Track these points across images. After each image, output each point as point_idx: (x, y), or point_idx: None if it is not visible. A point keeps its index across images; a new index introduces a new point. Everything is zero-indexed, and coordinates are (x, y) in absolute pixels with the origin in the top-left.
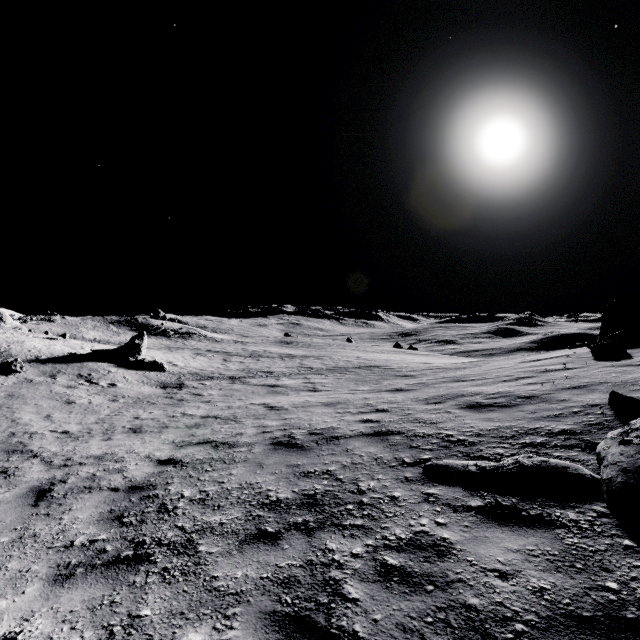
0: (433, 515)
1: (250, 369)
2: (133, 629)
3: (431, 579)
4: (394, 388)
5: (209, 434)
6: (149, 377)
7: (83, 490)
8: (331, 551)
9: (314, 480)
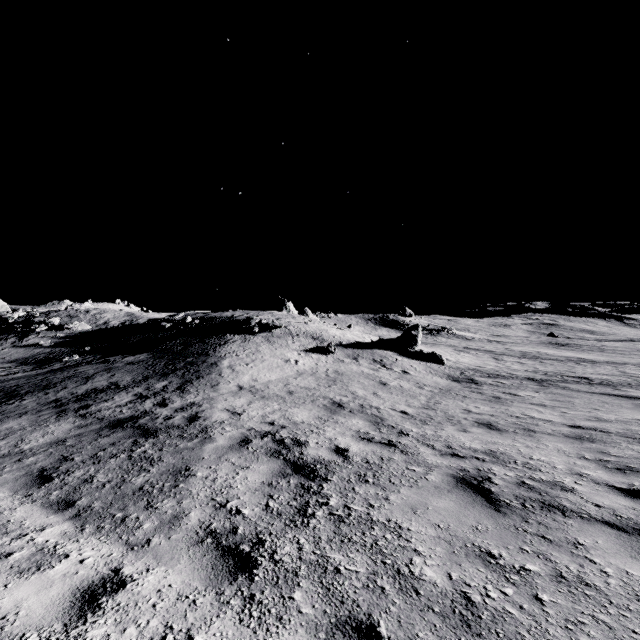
0: None
1: (544, 371)
2: None
3: None
4: None
5: None
6: (433, 368)
7: (546, 507)
8: None
9: None
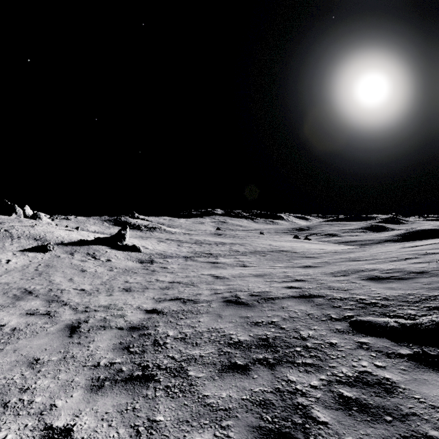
0: (371, 359)
1: (196, 251)
2: (153, 430)
3: (387, 411)
4: (304, 265)
5: (177, 293)
6: (131, 255)
7: (100, 328)
8: (293, 382)
9: (263, 328)
